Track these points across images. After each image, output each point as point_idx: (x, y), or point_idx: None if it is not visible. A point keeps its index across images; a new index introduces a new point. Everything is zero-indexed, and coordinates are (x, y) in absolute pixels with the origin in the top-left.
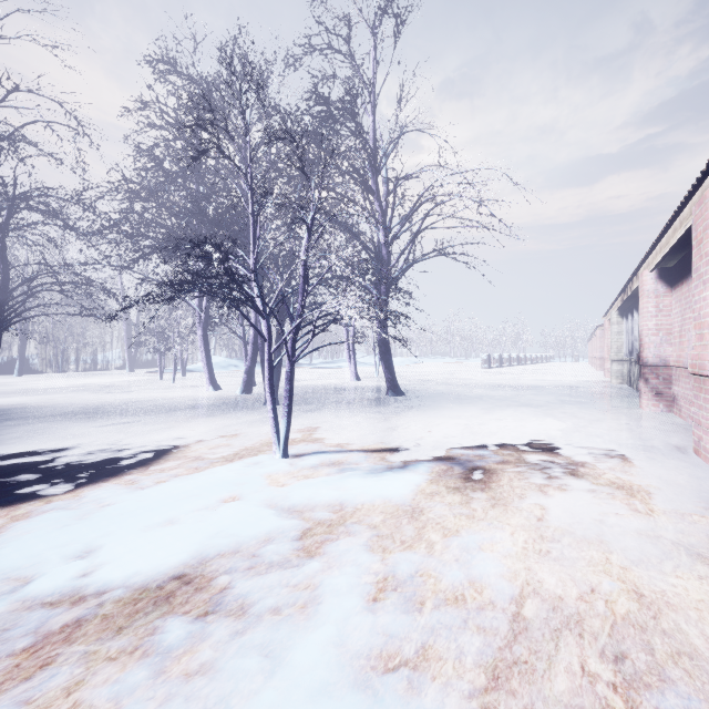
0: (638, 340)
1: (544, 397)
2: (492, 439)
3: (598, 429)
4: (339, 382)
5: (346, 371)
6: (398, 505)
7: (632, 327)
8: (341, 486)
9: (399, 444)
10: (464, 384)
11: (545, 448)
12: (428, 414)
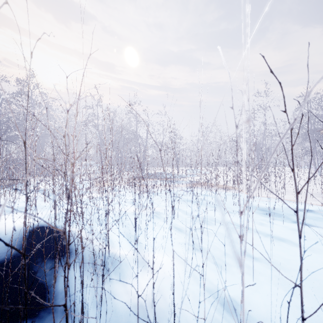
0: None
1: None
2: None
3: None
4: None
5: None
6: None
7: None
8: None
9: None
10: None
11: None
12: None
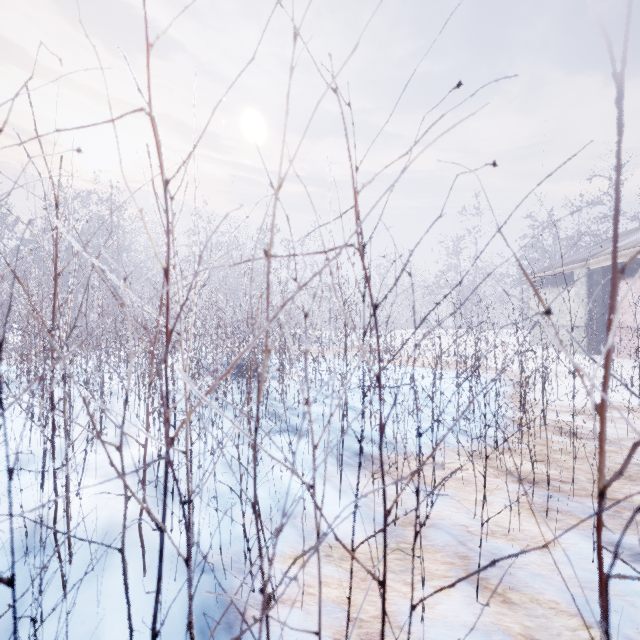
0: None
1: None
2: None
3: None
4: None
5: None
6: None
7: None
8: None
9: None
10: None
11: None
12: None
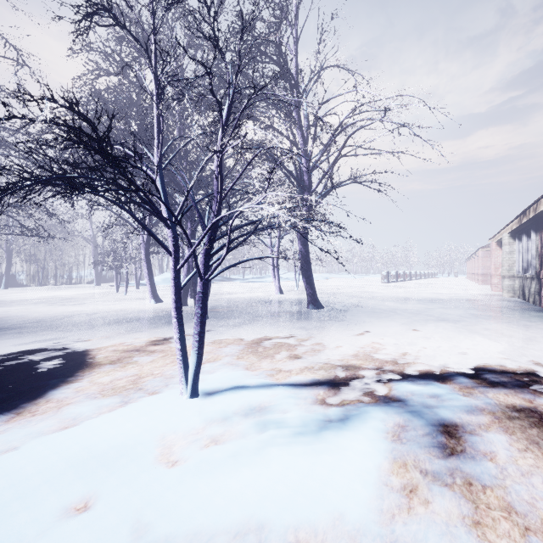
0: (537, 258)
1: (452, 310)
2: (434, 366)
3: (540, 351)
4: (265, 295)
5: (271, 285)
6: (358, 536)
7: (526, 247)
8: (261, 472)
9: (330, 374)
10: (373, 297)
11: (507, 382)
12: (351, 330)
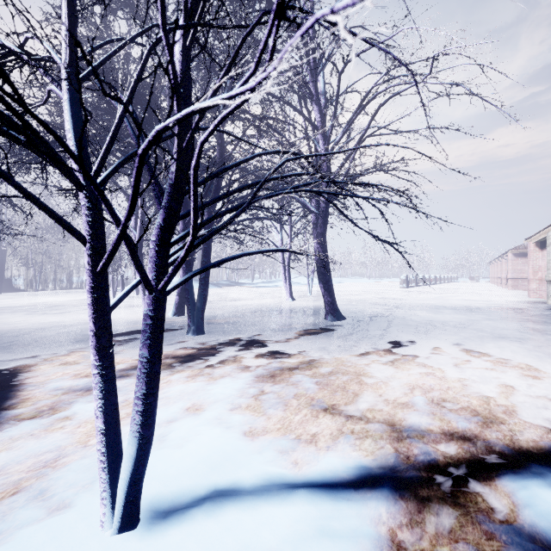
0: None
1: (501, 322)
2: (550, 430)
3: None
4: (275, 302)
5: (281, 290)
6: None
7: None
8: None
9: (385, 451)
10: (398, 305)
11: None
12: (388, 354)
